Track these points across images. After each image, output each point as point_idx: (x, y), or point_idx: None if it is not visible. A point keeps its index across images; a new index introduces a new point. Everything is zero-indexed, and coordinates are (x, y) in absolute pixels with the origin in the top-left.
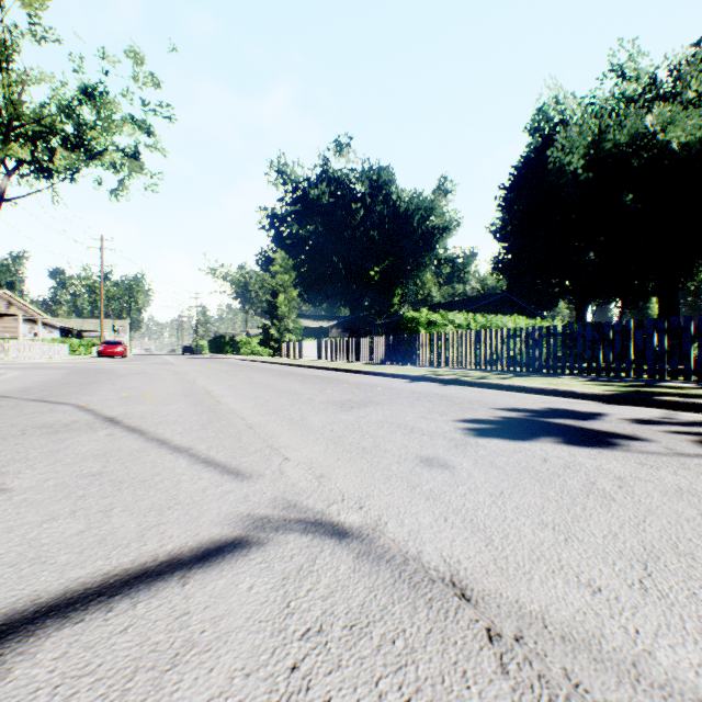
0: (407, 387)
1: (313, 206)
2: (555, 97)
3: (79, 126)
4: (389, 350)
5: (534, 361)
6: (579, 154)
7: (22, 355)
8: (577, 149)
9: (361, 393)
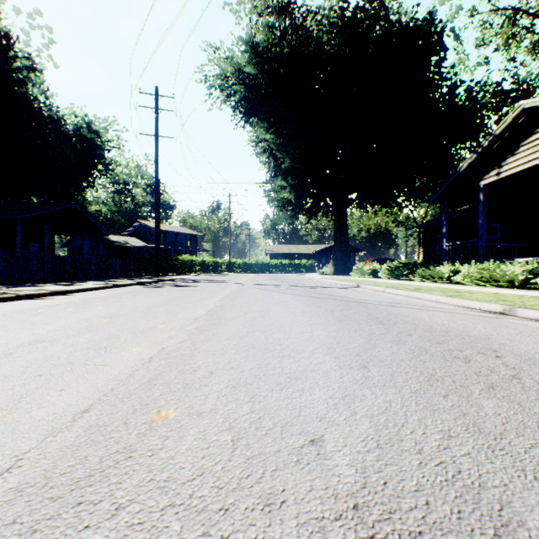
0: (108, 294)
1: None
2: None
3: None
4: None
5: None
6: None
7: None
8: None
9: (159, 292)
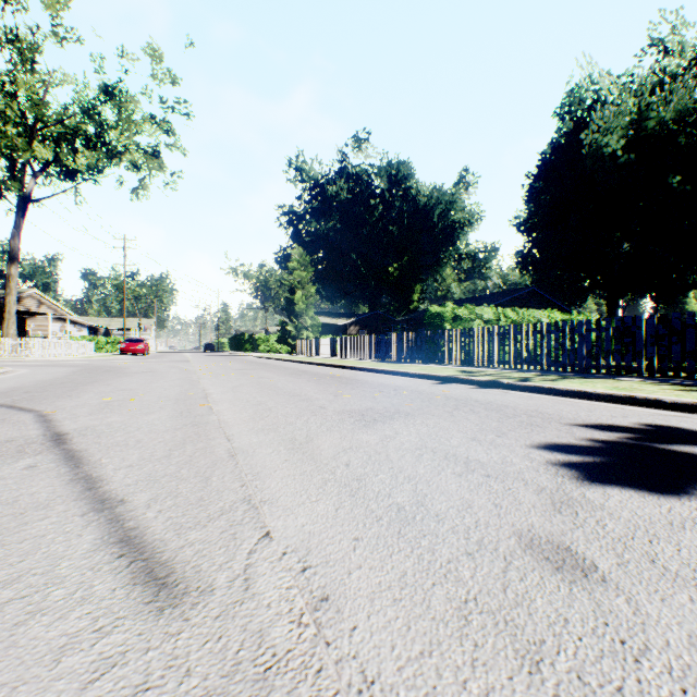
0: (438, 391)
1: (331, 203)
2: (589, 76)
3: (101, 126)
4: (411, 347)
5: (581, 360)
6: (617, 135)
7: (47, 353)
8: (615, 130)
9: (384, 398)
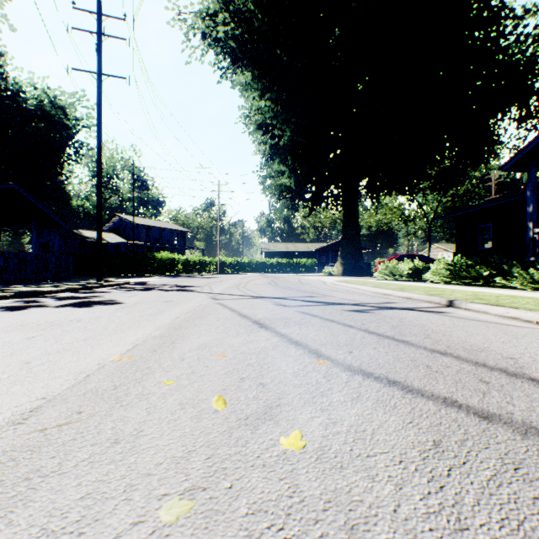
0: None
1: None
2: None
3: None
4: None
5: None
6: None
7: None
8: None
9: None
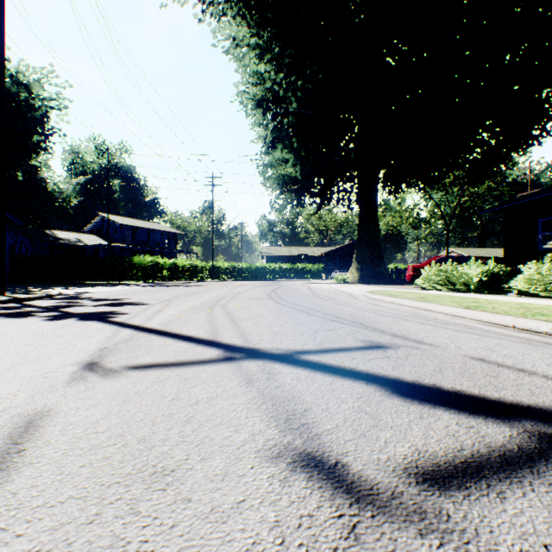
0: None
1: None
2: None
3: None
4: None
5: None
6: None
7: None
8: None
9: None
